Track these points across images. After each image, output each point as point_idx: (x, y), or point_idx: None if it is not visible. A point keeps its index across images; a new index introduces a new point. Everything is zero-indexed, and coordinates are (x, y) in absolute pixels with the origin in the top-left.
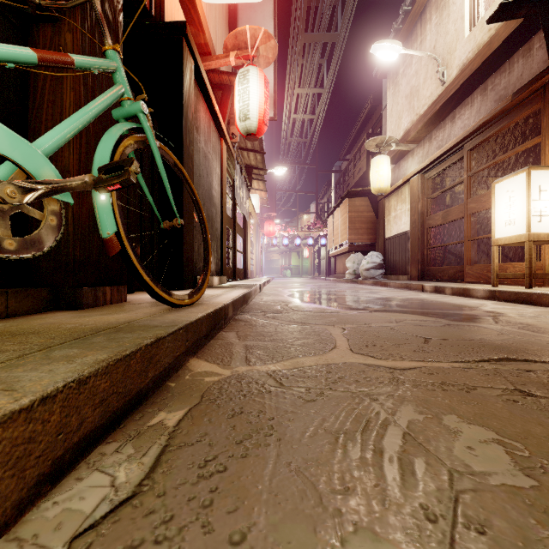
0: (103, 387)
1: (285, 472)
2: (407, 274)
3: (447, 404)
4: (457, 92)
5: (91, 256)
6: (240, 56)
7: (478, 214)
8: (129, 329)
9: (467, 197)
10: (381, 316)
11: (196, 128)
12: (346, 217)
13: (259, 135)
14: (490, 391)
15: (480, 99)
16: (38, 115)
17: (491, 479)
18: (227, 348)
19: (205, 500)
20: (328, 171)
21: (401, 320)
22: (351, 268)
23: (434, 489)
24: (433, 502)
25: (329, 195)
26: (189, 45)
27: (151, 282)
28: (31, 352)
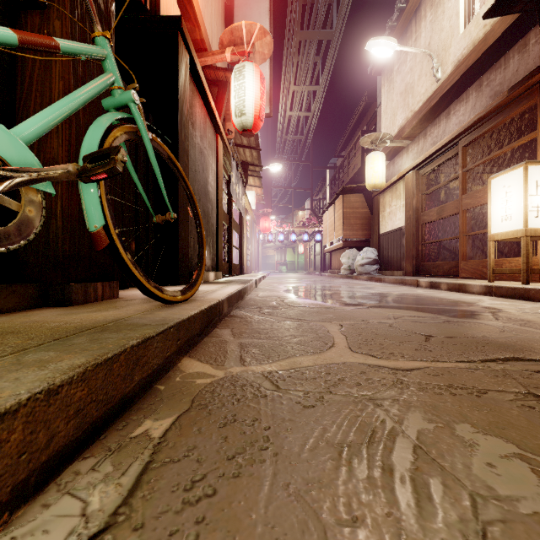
0: (79, 396)
1: (282, 496)
2: (402, 270)
3: (458, 410)
4: (452, 88)
5: (81, 251)
6: (236, 52)
7: (472, 210)
8: (115, 328)
9: (462, 193)
10: (378, 312)
11: (192, 123)
12: (341, 213)
13: (255, 130)
14: (502, 395)
15: (475, 95)
16: (25, 105)
17: (520, 505)
18: (221, 347)
19: (189, 535)
20: (323, 167)
21: (399, 316)
22: (346, 263)
23: (456, 519)
24: (457, 537)
25: (324, 191)
26: (184, 39)
27: (142, 278)
28: (2, 356)
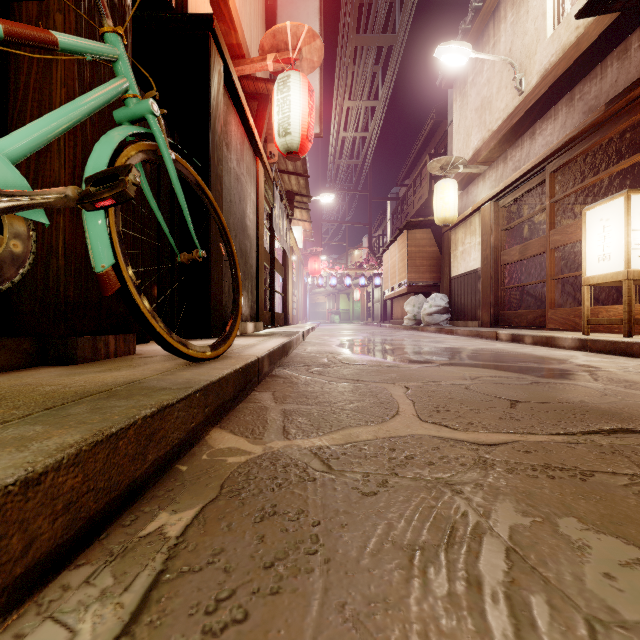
0: (70, 484)
1: (336, 622)
2: (478, 320)
3: (559, 499)
4: (538, 103)
5: (89, 297)
6: (279, 59)
7: (561, 249)
8: (125, 394)
9: (549, 228)
10: (451, 371)
11: (227, 144)
12: (404, 252)
13: (302, 153)
14: (613, 479)
15: (566, 111)
16: (20, 118)
17: None
18: (260, 415)
19: None
20: (383, 198)
21: (477, 376)
22: (410, 312)
23: None
24: None
25: (385, 227)
26: (217, 42)
27: (162, 330)
28: None
